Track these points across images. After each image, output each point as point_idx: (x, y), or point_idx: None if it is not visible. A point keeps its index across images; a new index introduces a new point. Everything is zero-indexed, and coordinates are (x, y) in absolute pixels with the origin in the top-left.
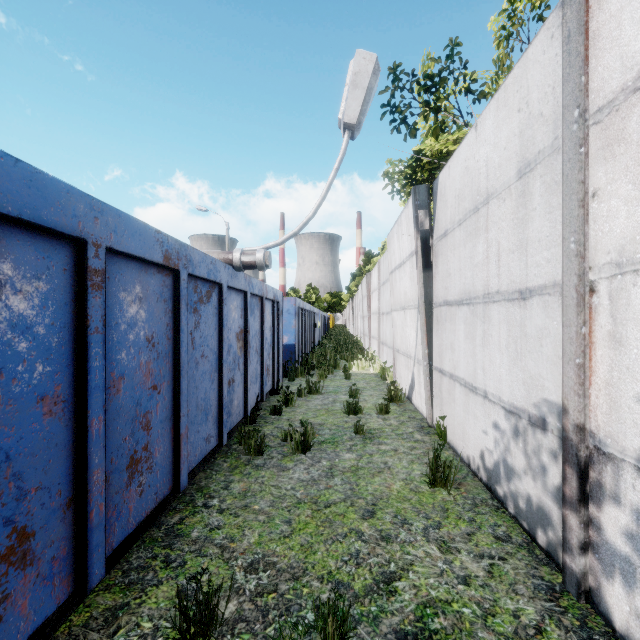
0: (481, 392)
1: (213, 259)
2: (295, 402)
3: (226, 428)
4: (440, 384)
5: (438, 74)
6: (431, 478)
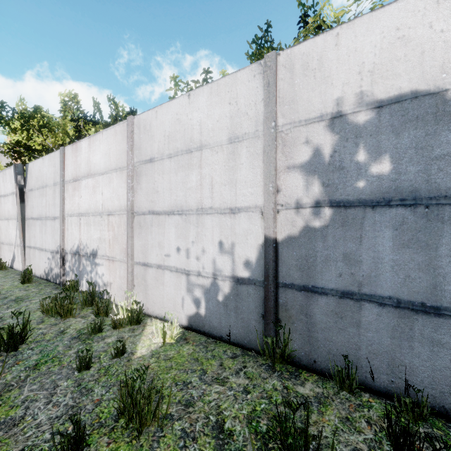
0: (45, 249)
1: None
2: None
3: None
4: (30, 252)
5: (29, 116)
6: (23, 281)
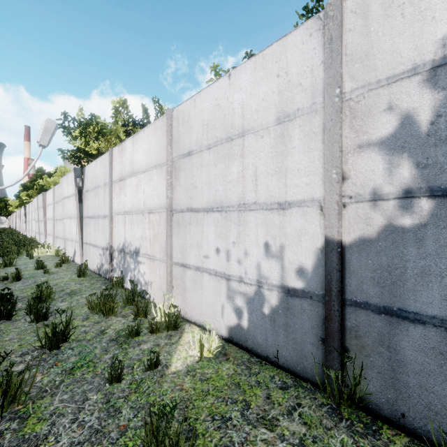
0: (97, 246)
1: None
2: None
3: None
4: (86, 248)
5: (86, 124)
6: (79, 274)
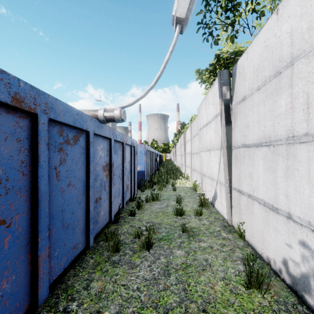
0: (284, 213)
1: (79, 112)
2: (144, 207)
3: (92, 234)
4: (239, 200)
5: None
6: (247, 282)
